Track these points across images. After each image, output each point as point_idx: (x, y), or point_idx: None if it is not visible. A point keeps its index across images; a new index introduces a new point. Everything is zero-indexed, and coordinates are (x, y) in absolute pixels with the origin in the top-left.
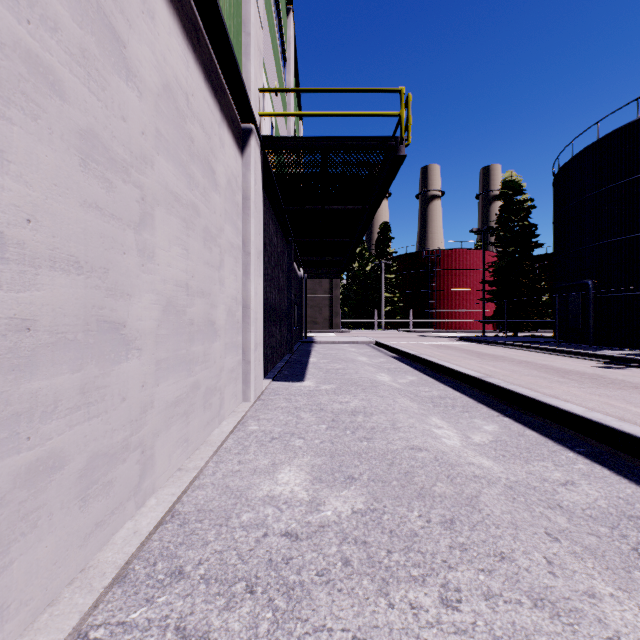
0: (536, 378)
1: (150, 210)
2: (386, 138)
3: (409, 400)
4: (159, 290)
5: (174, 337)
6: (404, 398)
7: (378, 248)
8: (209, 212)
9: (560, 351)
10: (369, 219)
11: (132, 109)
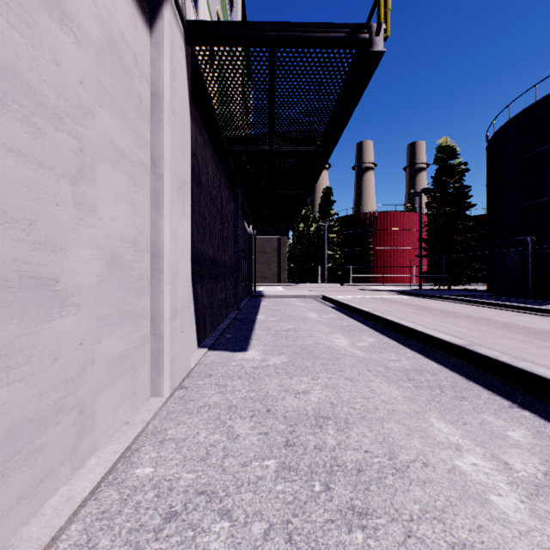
0: (515, 341)
1: None
2: (357, 27)
3: (385, 381)
4: None
5: None
6: (378, 378)
7: (321, 210)
8: (28, 47)
9: (509, 306)
10: (322, 163)
11: None
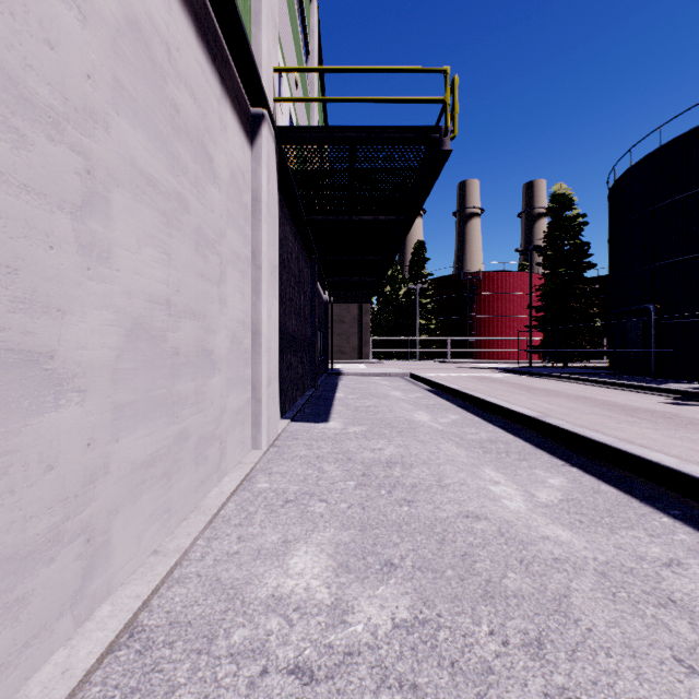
0: (600, 417)
1: (103, 191)
2: (427, 129)
3: (455, 445)
4: (119, 306)
5: (146, 372)
6: (449, 443)
7: (412, 270)
8: (204, 209)
9: (620, 385)
10: (405, 232)
11: (67, 35)
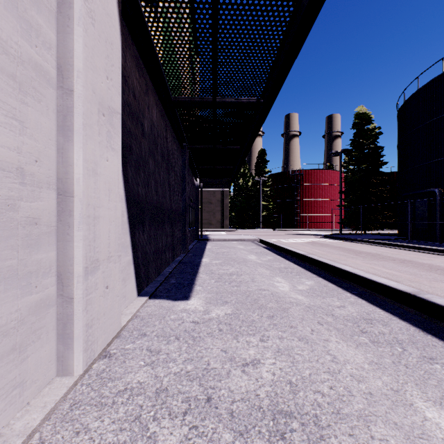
0: None
1: None
2: None
3: (341, 338)
4: None
5: None
6: (332, 334)
7: (257, 168)
8: None
9: (425, 249)
10: (264, 114)
11: None
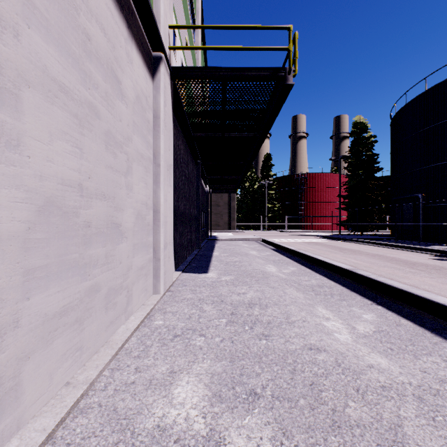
0: (392, 269)
1: (12, 88)
2: (276, 69)
3: (295, 290)
4: (30, 187)
5: (59, 241)
6: (291, 288)
7: (263, 172)
8: (113, 118)
9: (401, 246)
10: (259, 144)
11: None
